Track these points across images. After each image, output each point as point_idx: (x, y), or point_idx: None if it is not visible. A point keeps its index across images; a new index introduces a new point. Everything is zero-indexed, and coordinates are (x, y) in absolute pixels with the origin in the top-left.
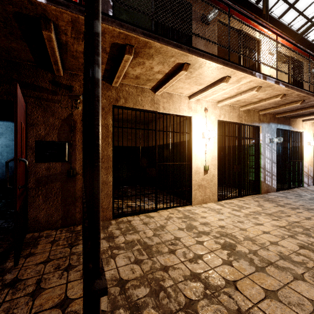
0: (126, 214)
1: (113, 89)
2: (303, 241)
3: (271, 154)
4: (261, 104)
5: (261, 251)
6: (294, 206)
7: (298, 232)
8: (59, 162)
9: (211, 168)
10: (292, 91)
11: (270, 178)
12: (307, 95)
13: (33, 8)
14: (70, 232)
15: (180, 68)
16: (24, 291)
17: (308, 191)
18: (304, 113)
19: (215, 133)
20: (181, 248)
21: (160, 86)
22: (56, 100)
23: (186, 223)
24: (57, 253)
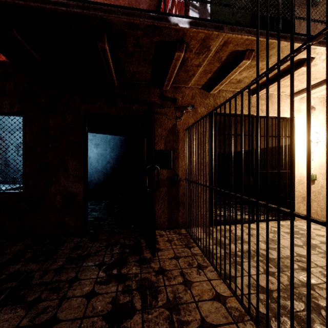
0: (222, 223)
1: (210, 96)
2: None
3: None
4: None
5: None
6: None
7: None
8: (165, 169)
9: (319, 178)
10: None
11: None
12: None
13: (175, 35)
14: (179, 234)
15: (299, 65)
16: (175, 280)
17: None
18: None
19: (324, 135)
20: (314, 267)
21: (261, 87)
22: (163, 113)
23: (301, 240)
24: (180, 252)
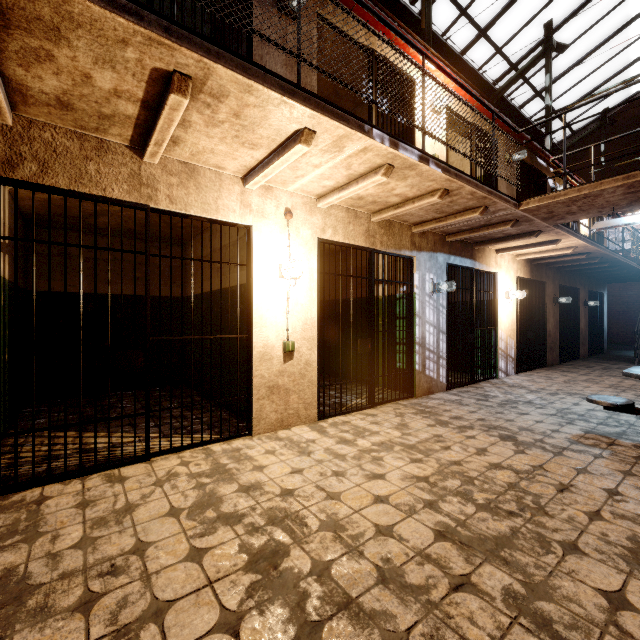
0: (46, 478)
1: None
2: (450, 515)
3: (437, 316)
4: (407, 210)
5: (342, 562)
6: (466, 422)
7: (448, 490)
8: None
9: (303, 347)
10: (459, 185)
11: (434, 364)
12: (490, 197)
13: None
14: None
15: (168, 88)
16: None
17: (502, 387)
18: (496, 236)
19: (311, 267)
20: (124, 587)
21: (147, 140)
22: None
23: (202, 492)
24: None
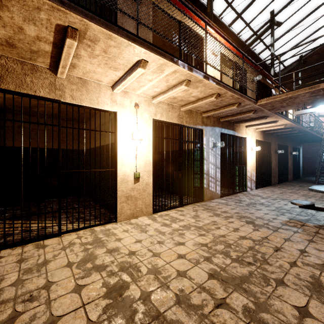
0: (2, 246)
1: None
2: (217, 264)
3: (215, 159)
4: (199, 104)
5: (157, 292)
6: (229, 214)
7: (217, 251)
8: None
9: (144, 175)
10: (225, 91)
11: (214, 184)
12: (241, 98)
13: None
14: None
15: (66, 35)
16: None
17: (249, 196)
18: (245, 118)
19: (149, 134)
20: (35, 308)
21: (58, 65)
22: None
23: (86, 253)
24: None
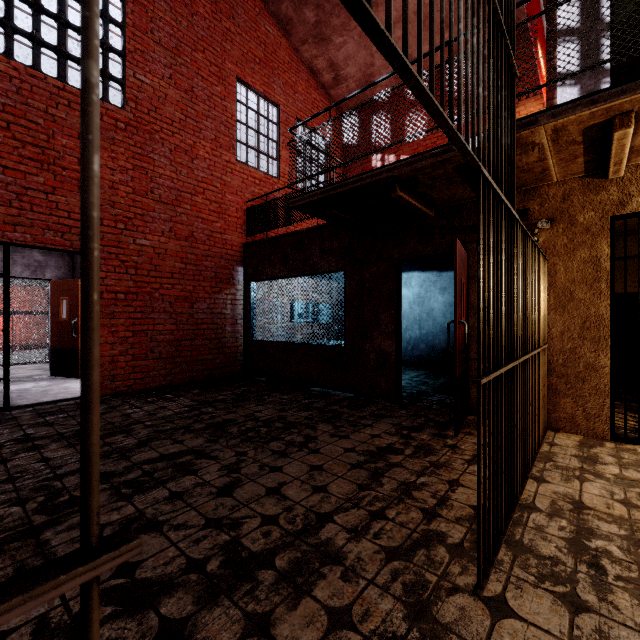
0: None
1: (610, 185)
2: None
3: None
4: None
5: None
6: None
7: None
8: None
9: None
10: None
11: None
12: None
13: None
14: None
15: None
16: (461, 456)
17: None
18: None
19: None
20: None
21: None
22: None
23: None
24: None
